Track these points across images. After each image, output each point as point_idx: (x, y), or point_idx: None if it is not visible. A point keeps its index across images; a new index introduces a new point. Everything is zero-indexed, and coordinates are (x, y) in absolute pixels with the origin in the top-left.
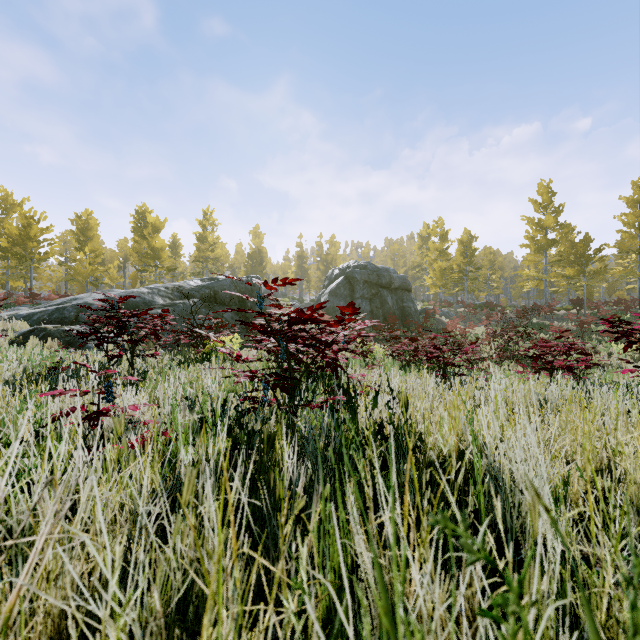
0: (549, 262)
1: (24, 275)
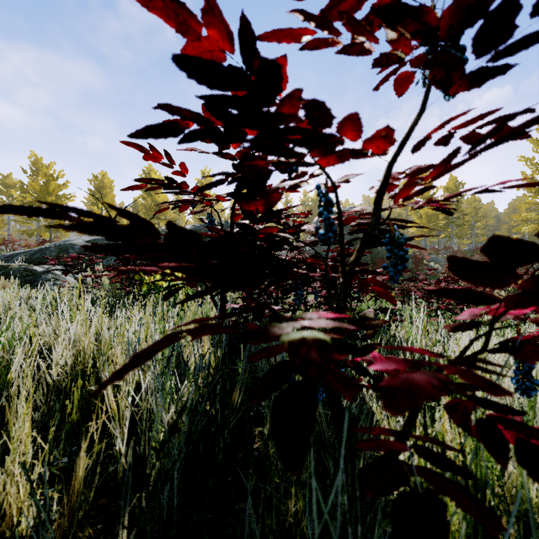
0: None
1: None
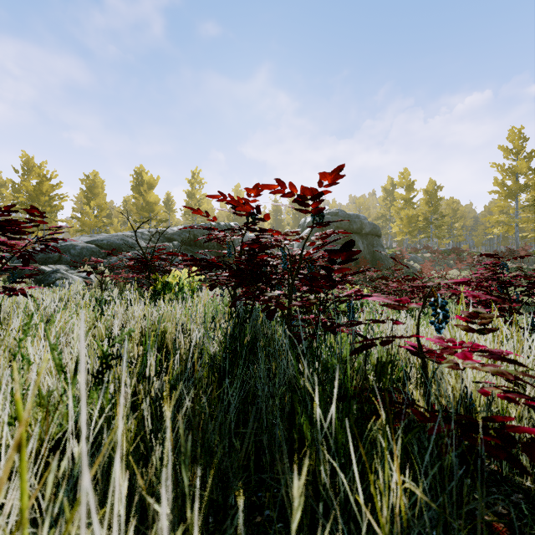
0: (521, 207)
1: (41, 226)
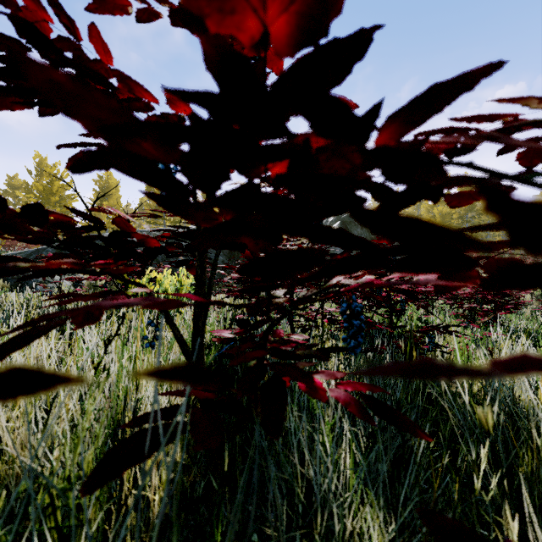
0: None
1: None
